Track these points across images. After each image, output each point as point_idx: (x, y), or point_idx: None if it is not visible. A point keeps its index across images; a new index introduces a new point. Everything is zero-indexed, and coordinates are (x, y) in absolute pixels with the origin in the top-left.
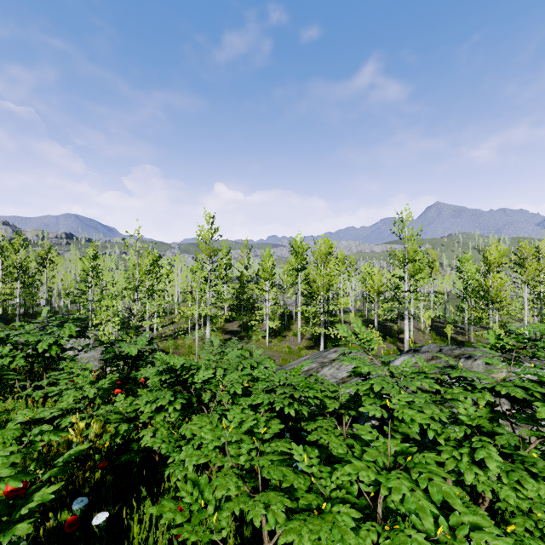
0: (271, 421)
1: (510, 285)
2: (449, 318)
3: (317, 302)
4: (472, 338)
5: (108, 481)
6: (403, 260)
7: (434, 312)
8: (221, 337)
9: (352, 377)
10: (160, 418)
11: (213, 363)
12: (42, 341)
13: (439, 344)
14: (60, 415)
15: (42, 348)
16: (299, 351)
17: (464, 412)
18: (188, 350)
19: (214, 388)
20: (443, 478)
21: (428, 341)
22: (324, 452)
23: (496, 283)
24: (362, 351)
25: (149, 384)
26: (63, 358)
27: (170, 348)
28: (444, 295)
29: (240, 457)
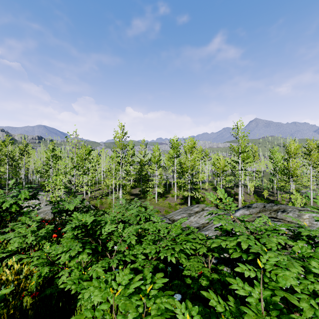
0: (156, 274)
1: (302, 166)
2: (264, 186)
3: (186, 177)
4: (278, 198)
5: (29, 315)
6: (238, 151)
7: (257, 183)
8: (129, 197)
9: (209, 223)
10: (73, 263)
11: (116, 218)
12: (6, 202)
13: (259, 202)
14: (16, 251)
15: (5, 207)
16: (175, 206)
17: (316, 266)
18: (109, 205)
19: (116, 238)
20: (290, 311)
21: (252, 200)
22: (196, 284)
23: (294, 165)
24: (226, 212)
25: (65, 237)
26: (21, 213)
27: (98, 204)
28: (261, 173)
29: (128, 315)
